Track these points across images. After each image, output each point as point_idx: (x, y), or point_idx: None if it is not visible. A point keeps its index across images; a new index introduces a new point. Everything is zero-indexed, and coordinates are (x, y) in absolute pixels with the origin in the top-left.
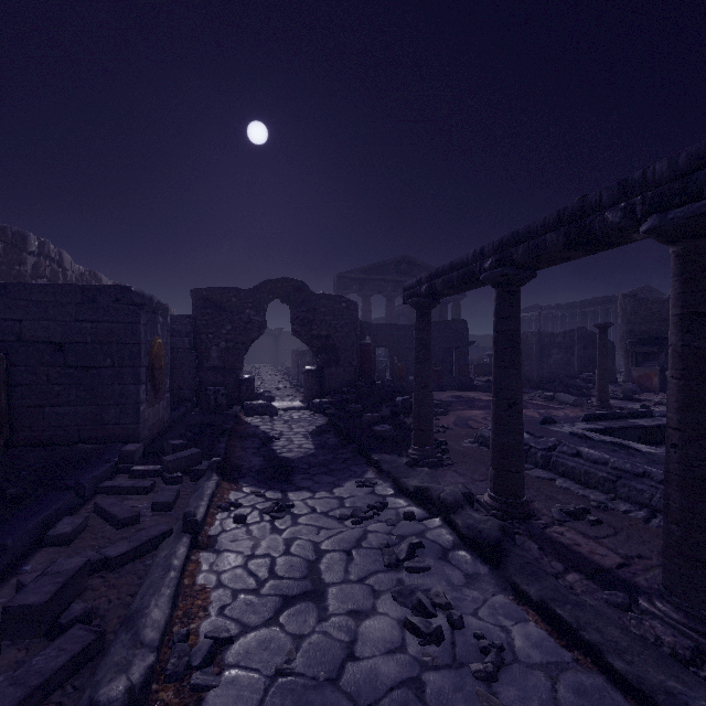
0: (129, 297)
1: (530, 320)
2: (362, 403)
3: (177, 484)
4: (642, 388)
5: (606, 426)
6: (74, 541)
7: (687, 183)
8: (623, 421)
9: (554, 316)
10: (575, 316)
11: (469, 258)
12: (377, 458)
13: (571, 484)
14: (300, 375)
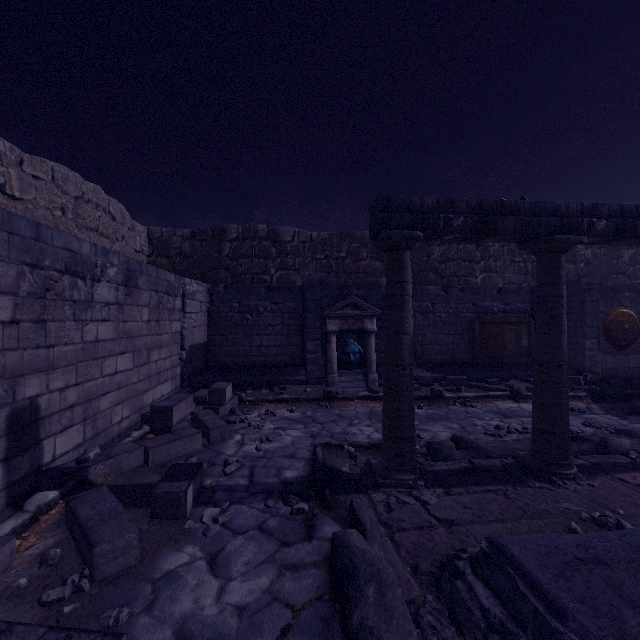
0: (580, 286)
1: None
2: None
3: None
4: None
5: None
6: (491, 384)
7: None
8: None
9: None
10: None
11: None
12: None
13: None
14: None
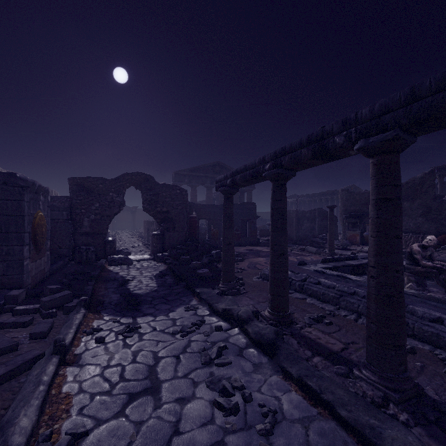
0: (15, 181)
1: (291, 203)
2: (190, 255)
3: (52, 318)
4: (351, 243)
5: (333, 265)
6: None
7: (379, 121)
8: (342, 262)
9: (305, 201)
10: (316, 201)
11: (256, 163)
12: (199, 291)
13: (315, 301)
14: (149, 237)
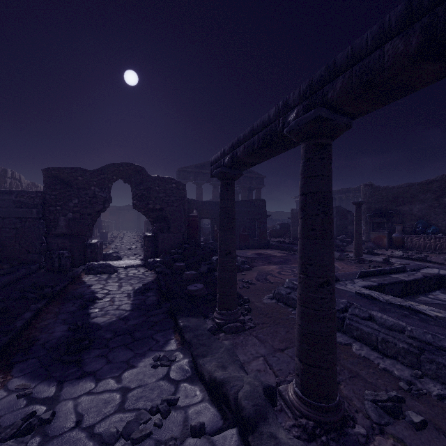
0: None
1: None
2: (186, 261)
3: None
4: (377, 246)
5: (379, 282)
6: None
7: None
8: (389, 277)
9: None
10: None
11: (271, 116)
12: (182, 324)
13: (369, 352)
14: None
